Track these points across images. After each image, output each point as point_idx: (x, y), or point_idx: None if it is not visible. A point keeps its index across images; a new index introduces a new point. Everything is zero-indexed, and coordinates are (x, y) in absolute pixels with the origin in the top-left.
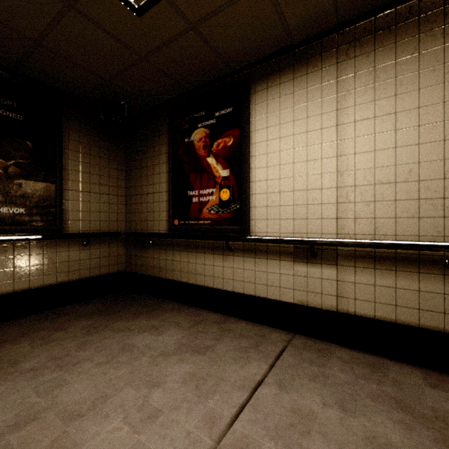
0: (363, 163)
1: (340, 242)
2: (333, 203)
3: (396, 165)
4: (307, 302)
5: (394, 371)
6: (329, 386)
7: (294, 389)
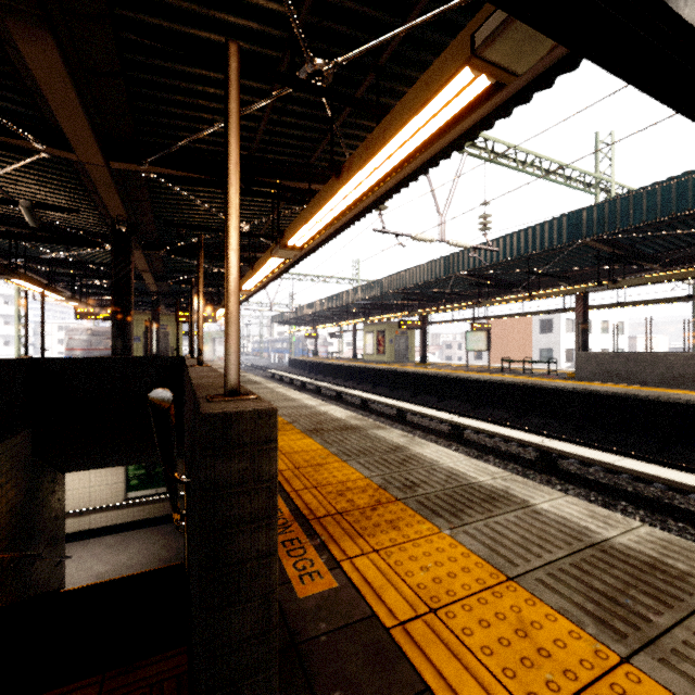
0: (98, 484)
1: (90, 509)
2: (88, 497)
3: (107, 485)
4: (79, 530)
5: (105, 539)
6: (86, 550)
7: (76, 555)
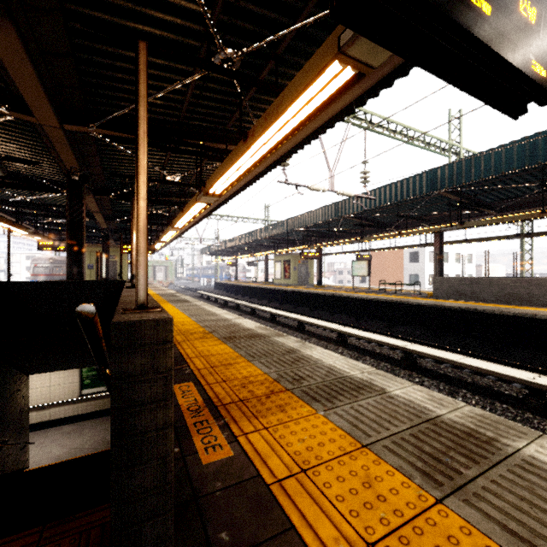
0: (57, 384)
1: (51, 404)
2: (49, 394)
3: (64, 384)
4: (41, 421)
5: (63, 427)
6: (47, 437)
7: (38, 441)
